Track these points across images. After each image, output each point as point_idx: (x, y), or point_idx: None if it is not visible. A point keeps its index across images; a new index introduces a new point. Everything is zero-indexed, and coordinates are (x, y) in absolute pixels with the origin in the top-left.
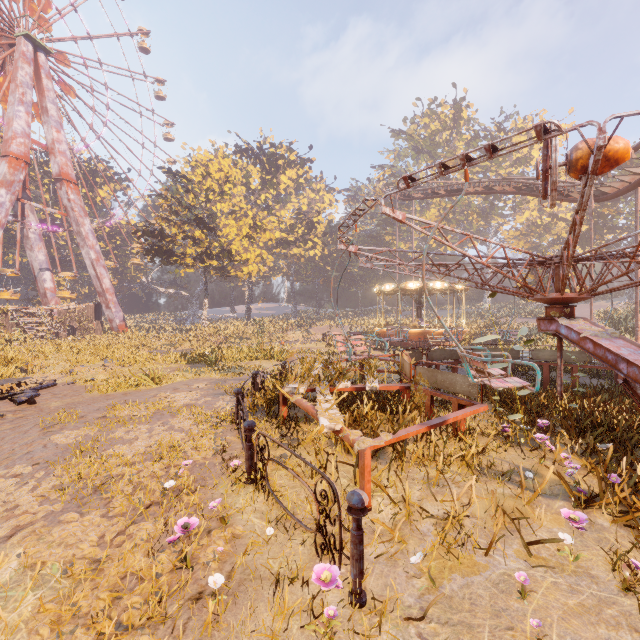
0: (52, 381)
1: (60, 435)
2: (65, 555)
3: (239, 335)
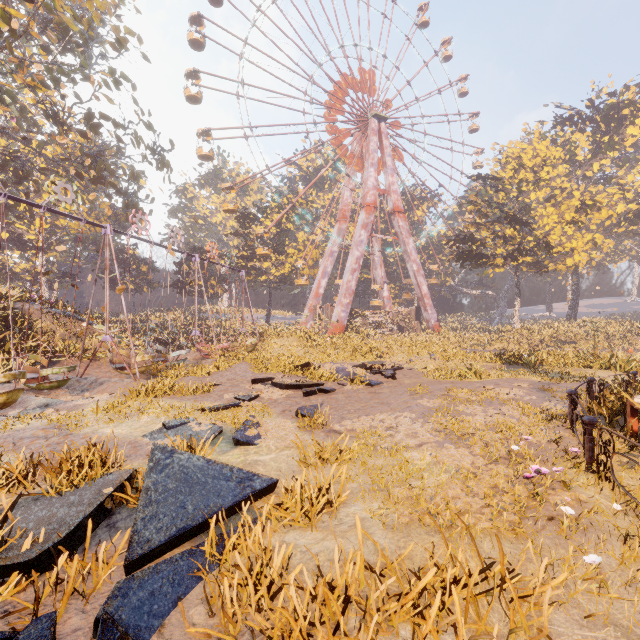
0: (399, 365)
1: (422, 400)
2: (454, 463)
3: (560, 338)
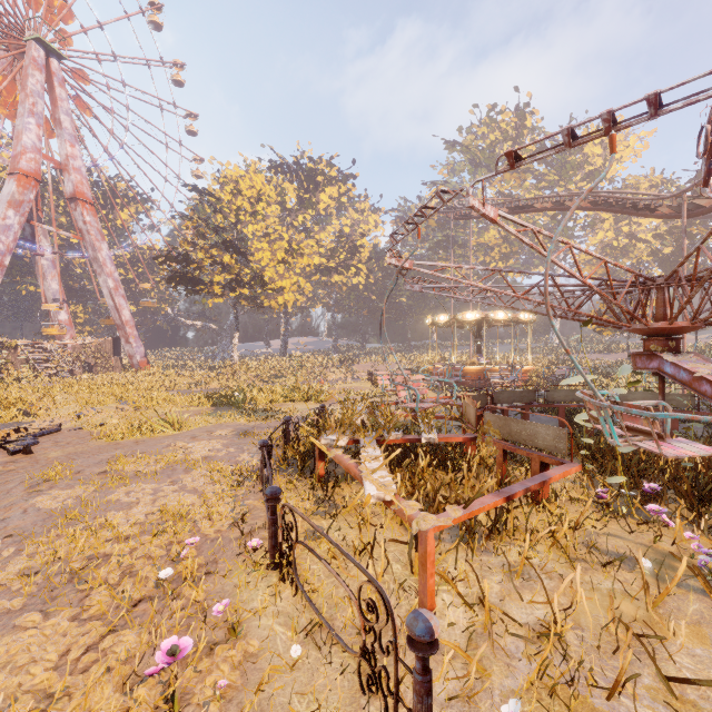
0: (56, 426)
1: (46, 496)
2: (7, 685)
3: (273, 373)
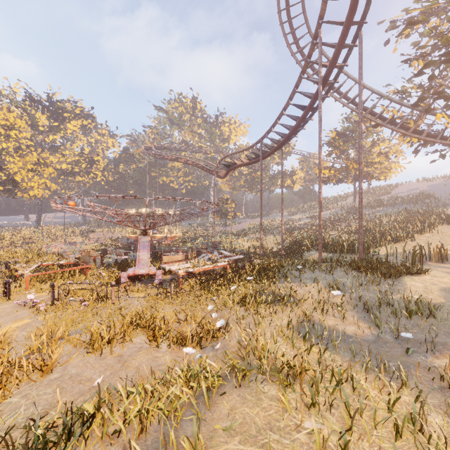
0: None
1: None
2: None
3: (25, 241)
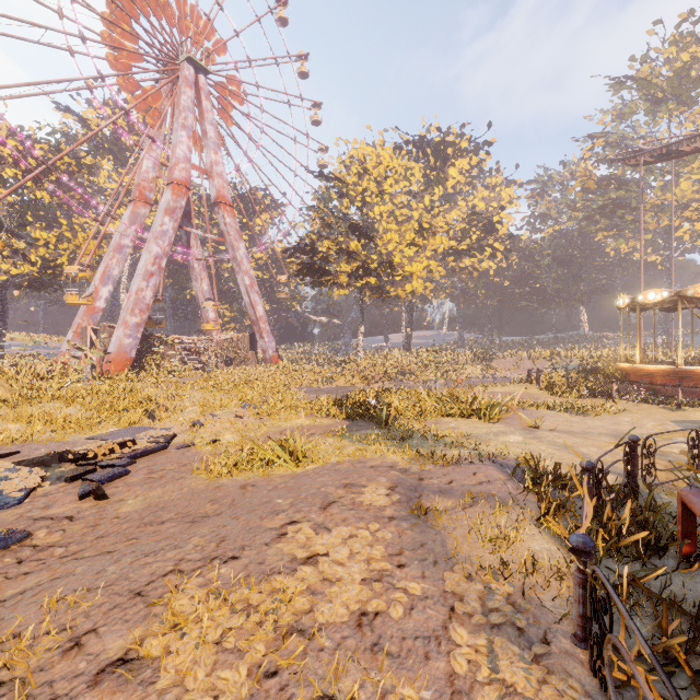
0: (166, 439)
1: None
2: None
3: (400, 369)
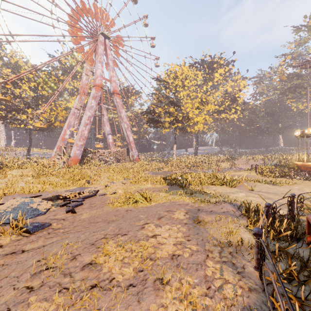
0: (95, 192)
1: None
2: None
3: (192, 164)
